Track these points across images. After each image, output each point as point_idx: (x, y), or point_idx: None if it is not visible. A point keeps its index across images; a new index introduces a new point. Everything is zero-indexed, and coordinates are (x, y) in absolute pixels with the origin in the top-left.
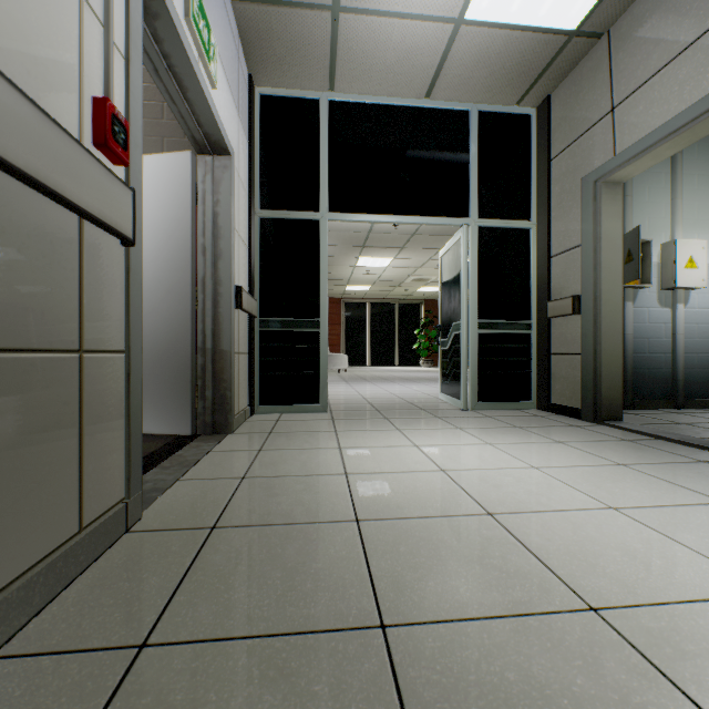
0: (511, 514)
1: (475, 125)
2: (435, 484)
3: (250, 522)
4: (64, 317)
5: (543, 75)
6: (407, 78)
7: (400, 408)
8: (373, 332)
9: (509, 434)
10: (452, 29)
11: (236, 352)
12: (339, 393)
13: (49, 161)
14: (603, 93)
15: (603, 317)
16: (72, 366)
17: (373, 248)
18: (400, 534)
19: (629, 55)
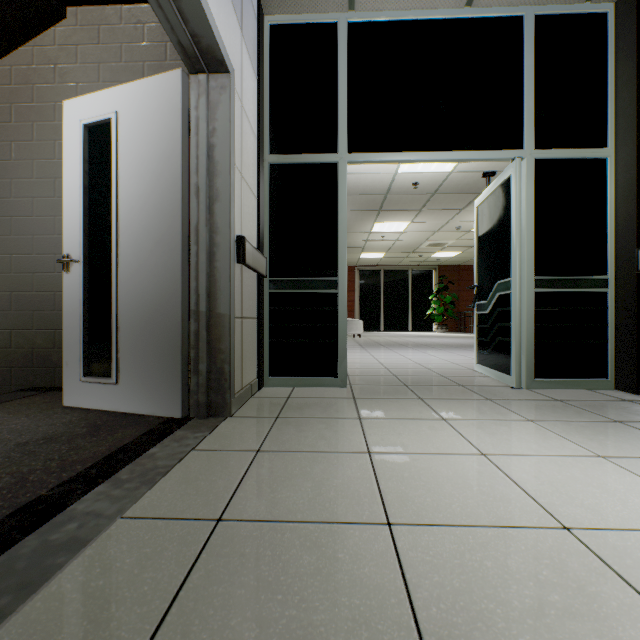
0: None
1: (531, 33)
2: (579, 579)
3: None
4: None
5: None
6: None
7: (432, 382)
8: (387, 298)
9: (617, 436)
10: None
11: (238, 317)
12: (357, 361)
13: None
14: None
15: None
16: None
17: (390, 212)
18: None
19: None
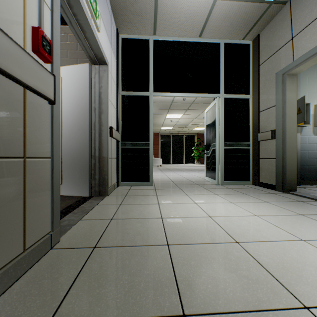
0: (248, 242)
1: (223, 50)
2: (207, 224)
3: (113, 244)
4: (14, 139)
5: (256, 24)
6: (190, 27)
7: (187, 183)
8: (173, 148)
9: (241, 197)
10: (212, 2)
11: (110, 157)
12: (158, 176)
13: (1, 54)
14: (287, 31)
15: (287, 140)
16: (19, 165)
17: (174, 110)
18: (190, 253)
19: (301, 11)
